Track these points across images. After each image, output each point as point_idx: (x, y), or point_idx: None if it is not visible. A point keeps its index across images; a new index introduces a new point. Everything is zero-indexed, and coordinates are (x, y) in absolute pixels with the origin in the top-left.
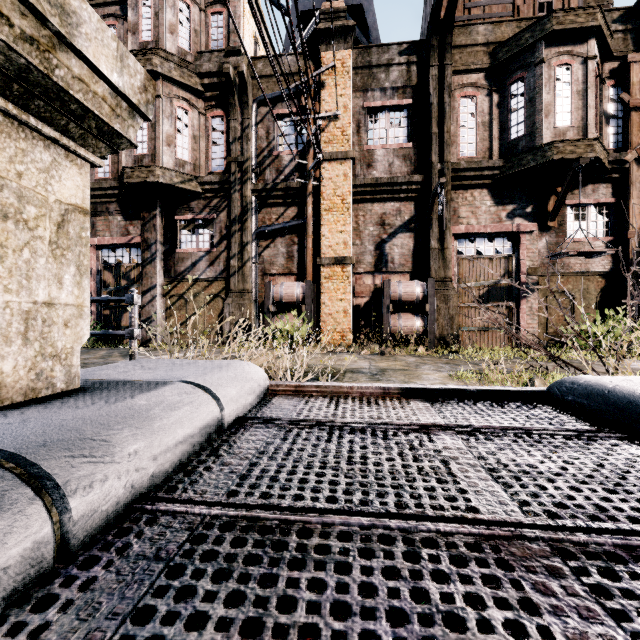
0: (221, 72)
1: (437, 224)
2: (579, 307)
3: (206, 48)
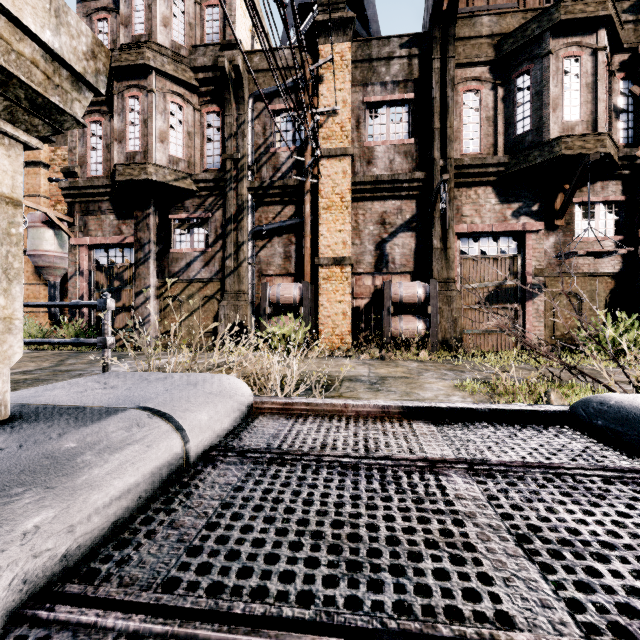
0: (216, 66)
1: (440, 223)
2: (600, 313)
3: (201, 42)
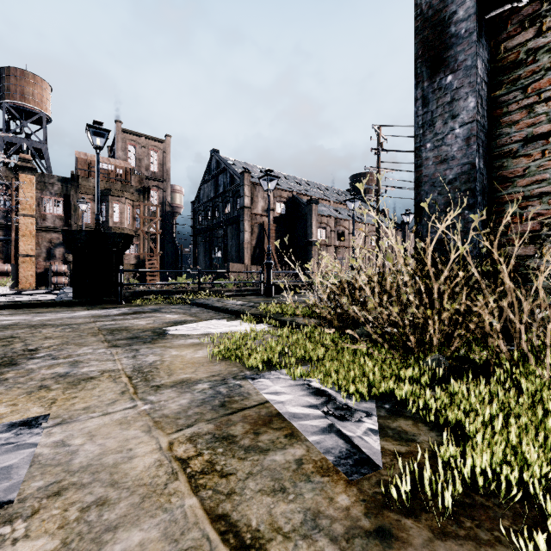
0: None
1: None
2: None
3: None
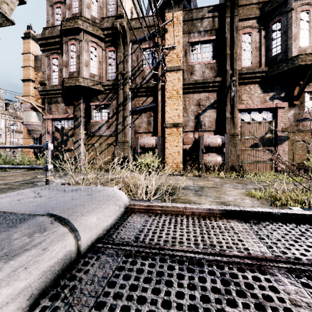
0: (113, 27)
1: (229, 104)
2: None
3: (106, 16)
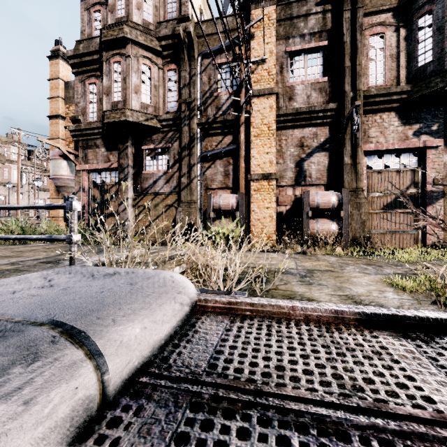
0: (174, 35)
1: (350, 143)
2: None
3: (164, 19)
